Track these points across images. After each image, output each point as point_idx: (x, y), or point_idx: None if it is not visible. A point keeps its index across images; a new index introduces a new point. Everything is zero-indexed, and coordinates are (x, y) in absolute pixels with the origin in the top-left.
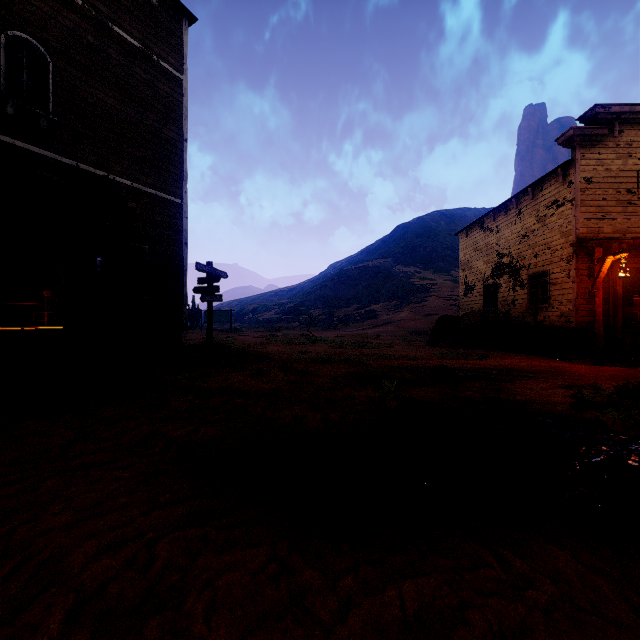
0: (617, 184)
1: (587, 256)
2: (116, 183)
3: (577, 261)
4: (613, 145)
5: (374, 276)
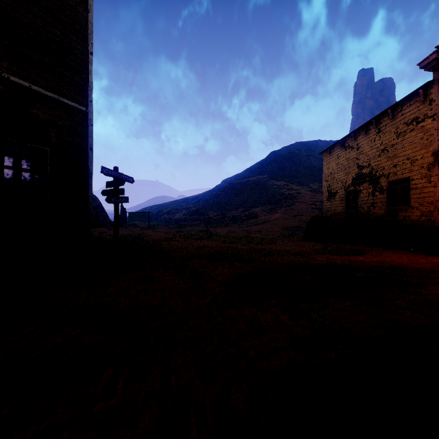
0: None
1: None
2: (11, 82)
3: (438, 168)
4: None
5: (255, 188)
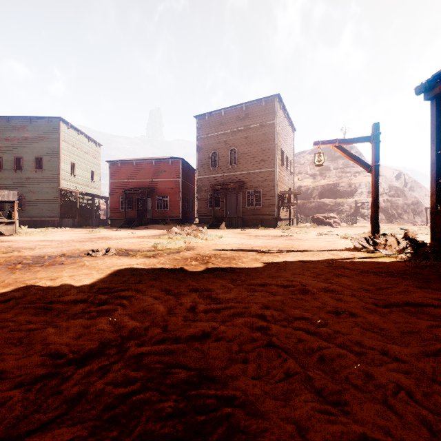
0: None
1: None
2: (252, 173)
3: None
4: None
5: None
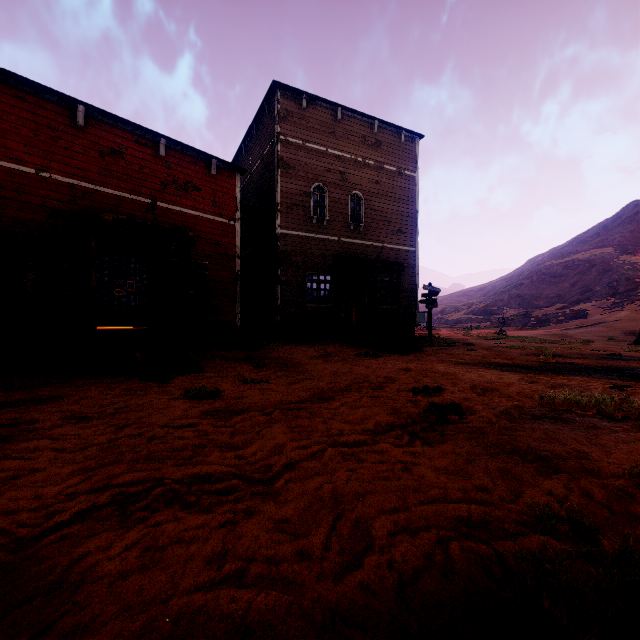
0: None
1: None
2: (386, 248)
3: None
4: None
5: (585, 271)
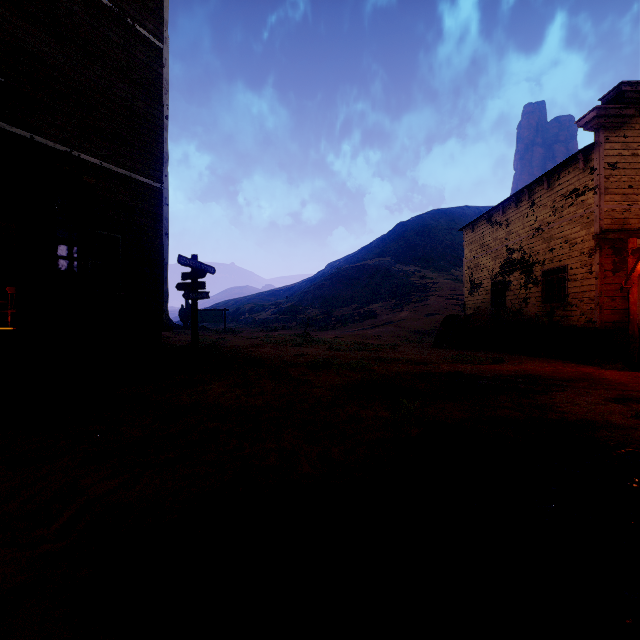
0: None
1: (611, 249)
2: (81, 161)
3: (601, 255)
4: (639, 127)
5: (373, 275)
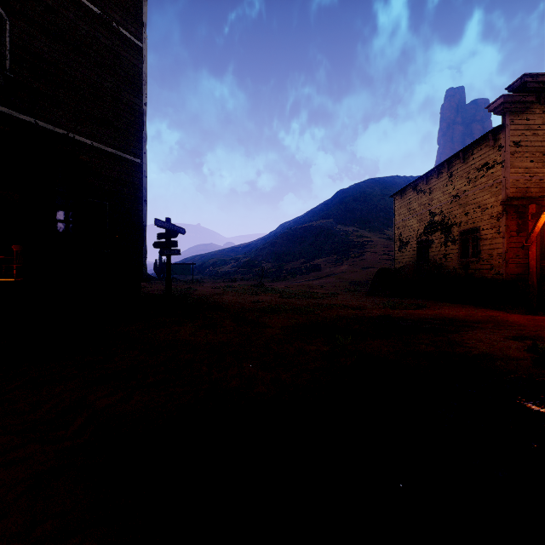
0: (543, 147)
1: (516, 213)
2: (76, 141)
3: (507, 218)
4: (540, 112)
5: (318, 234)
